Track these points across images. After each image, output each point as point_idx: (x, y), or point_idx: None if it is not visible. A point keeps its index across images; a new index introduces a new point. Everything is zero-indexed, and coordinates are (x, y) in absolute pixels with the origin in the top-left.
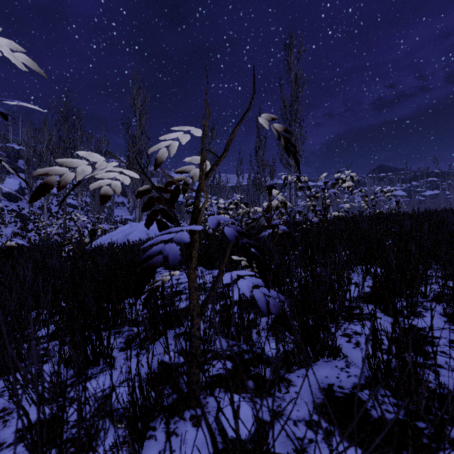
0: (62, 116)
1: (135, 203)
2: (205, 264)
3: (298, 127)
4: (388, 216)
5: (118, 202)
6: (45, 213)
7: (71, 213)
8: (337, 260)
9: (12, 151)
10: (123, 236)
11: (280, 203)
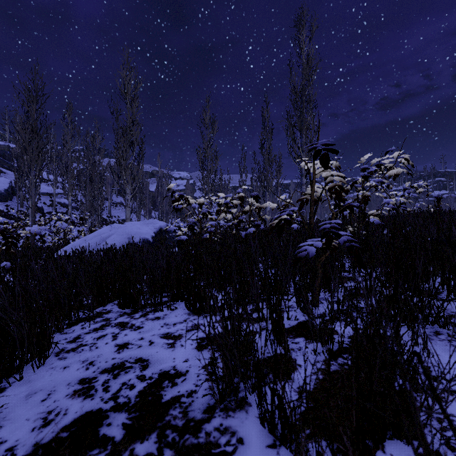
0: (31, 95)
1: (126, 201)
2: (188, 303)
3: (310, 114)
4: (441, 215)
5: (116, 202)
6: (30, 214)
7: (65, 213)
8: (454, 302)
9: (8, 150)
10: (99, 241)
11: (328, 187)
